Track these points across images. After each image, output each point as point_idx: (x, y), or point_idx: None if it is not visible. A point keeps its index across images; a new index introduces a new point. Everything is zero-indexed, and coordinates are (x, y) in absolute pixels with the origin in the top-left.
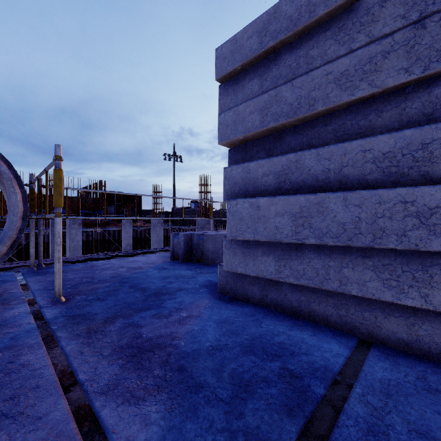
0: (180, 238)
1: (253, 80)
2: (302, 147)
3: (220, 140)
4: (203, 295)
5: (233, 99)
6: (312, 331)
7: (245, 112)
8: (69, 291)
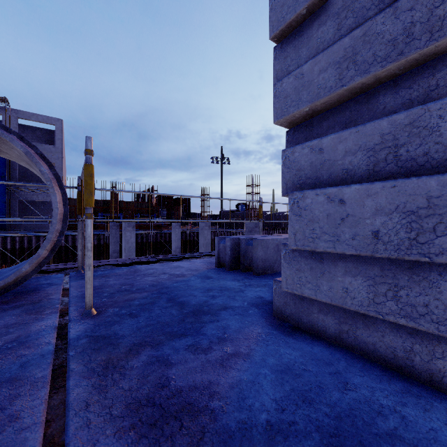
0: (226, 242)
1: (325, 25)
2: (411, 107)
3: (275, 117)
4: (253, 319)
5: (294, 60)
6: (446, 414)
7: (312, 72)
8: (104, 300)
